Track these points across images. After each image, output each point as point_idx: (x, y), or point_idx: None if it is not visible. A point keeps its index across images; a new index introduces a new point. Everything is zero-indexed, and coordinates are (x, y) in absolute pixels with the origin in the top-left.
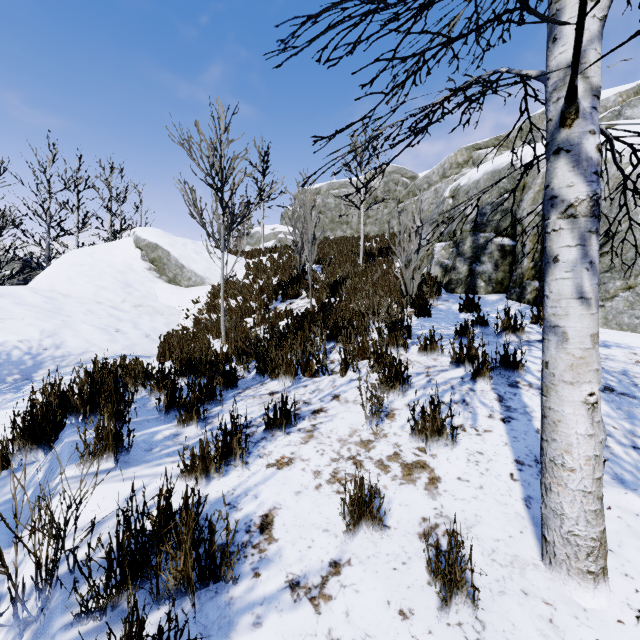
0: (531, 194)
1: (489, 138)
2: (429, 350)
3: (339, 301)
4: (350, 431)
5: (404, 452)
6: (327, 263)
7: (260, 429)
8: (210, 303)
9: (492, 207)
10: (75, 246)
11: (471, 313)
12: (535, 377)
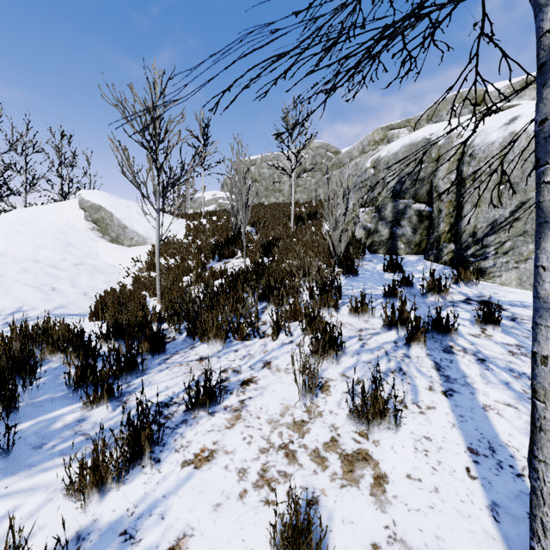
0: (446, 164)
1: (401, 120)
2: (360, 312)
3: (272, 261)
4: (282, 408)
5: (342, 437)
6: (261, 225)
7: (181, 408)
8: (149, 262)
9: (410, 176)
10: (23, 207)
11: (394, 273)
12: (467, 341)
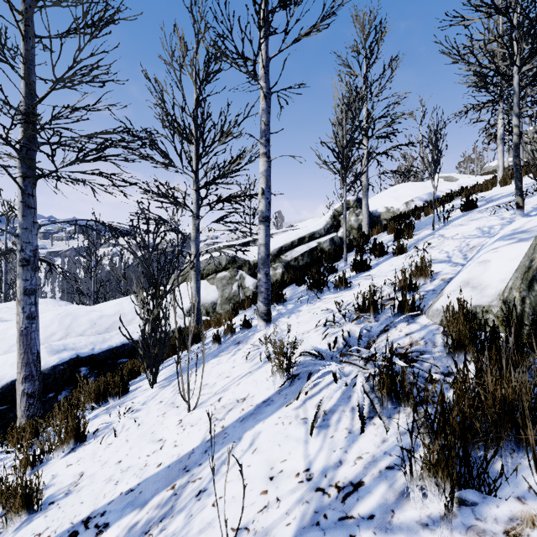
0: None
1: None
2: None
3: None
4: None
5: None
6: None
7: None
8: None
9: None
10: None
11: None
12: None
